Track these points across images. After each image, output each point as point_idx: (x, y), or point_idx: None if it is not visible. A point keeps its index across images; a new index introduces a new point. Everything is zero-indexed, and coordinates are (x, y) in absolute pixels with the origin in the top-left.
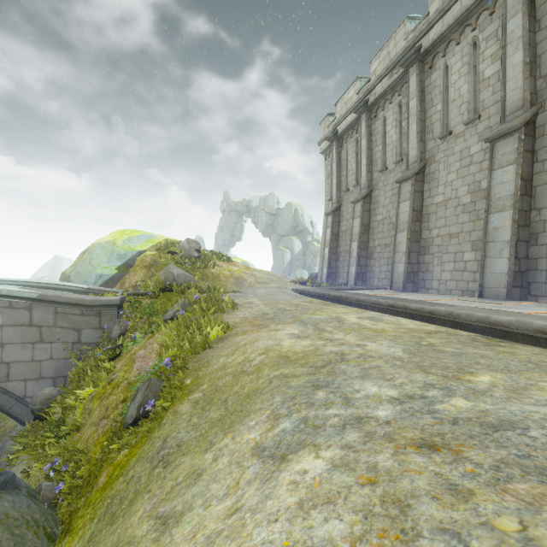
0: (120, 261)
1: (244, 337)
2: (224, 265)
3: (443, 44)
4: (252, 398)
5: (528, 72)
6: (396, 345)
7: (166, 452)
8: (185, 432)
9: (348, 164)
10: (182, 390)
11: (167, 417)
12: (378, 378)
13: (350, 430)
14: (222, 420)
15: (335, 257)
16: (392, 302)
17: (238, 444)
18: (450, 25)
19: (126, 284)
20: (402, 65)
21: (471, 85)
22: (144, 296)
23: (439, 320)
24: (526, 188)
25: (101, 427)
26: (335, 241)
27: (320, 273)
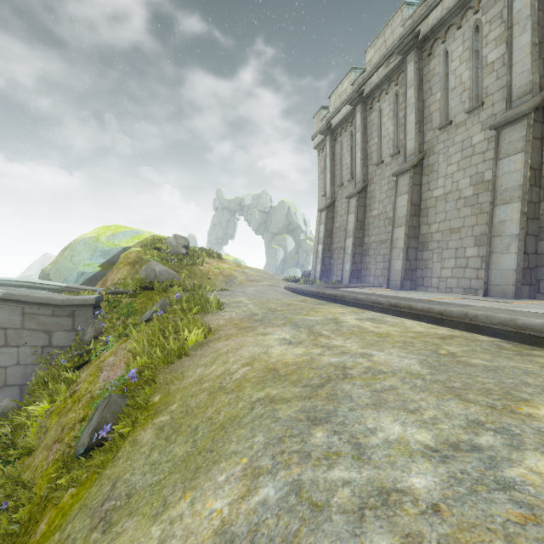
0: (104, 257)
1: (226, 342)
2: (214, 262)
3: (442, 30)
4: (227, 431)
5: (537, 53)
6: (409, 355)
7: (111, 505)
8: (141, 473)
9: (342, 158)
10: (148, 410)
11: (123, 448)
12: (397, 407)
13: (374, 524)
14: (186, 462)
15: (329, 254)
16: (395, 302)
17: (197, 517)
18: (451, 8)
19: (109, 282)
20: (400, 52)
21: (473, 72)
22: (124, 294)
23: (451, 321)
24: (535, 178)
25: (52, 453)
26: (329, 238)
27: (314, 270)
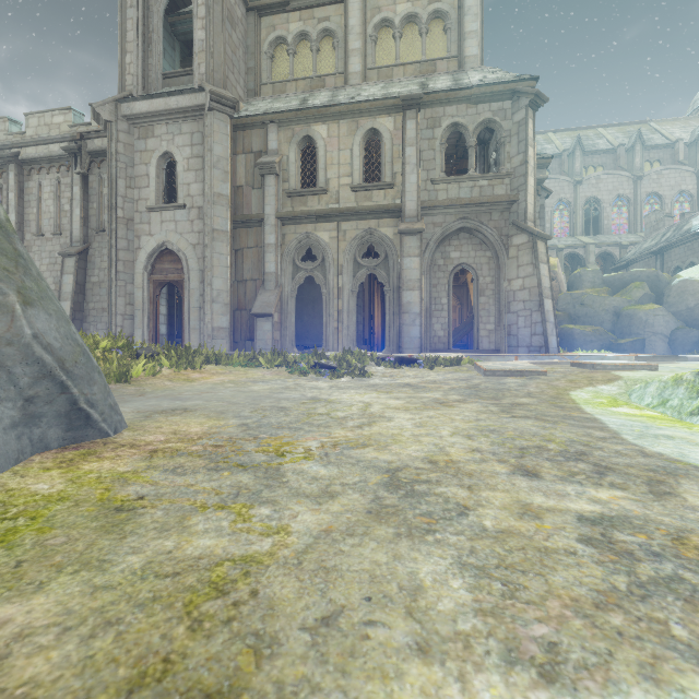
0: None
1: None
2: None
3: (38, 165)
4: None
5: (83, 223)
6: None
7: None
8: None
9: None
10: None
11: None
12: None
13: None
14: None
15: None
16: None
17: None
18: (42, 157)
19: None
20: (2, 158)
21: (57, 209)
22: None
23: None
24: (81, 289)
25: None
26: None
27: None
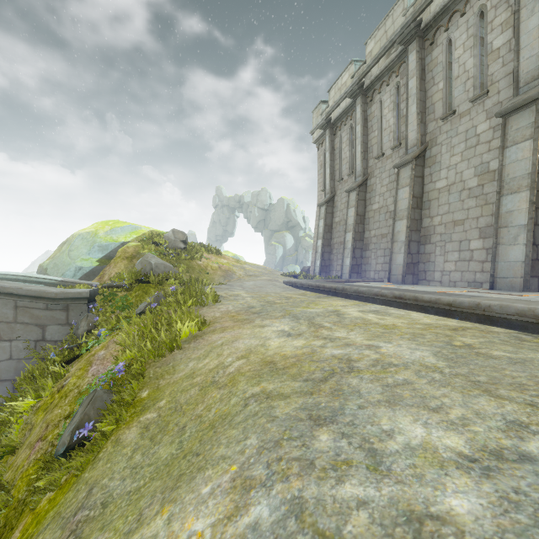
0: (102, 252)
1: (221, 334)
2: (212, 257)
3: (445, 17)
4: (216, 432)
5: None
6: (420, 347)
7: (83, 515)
8: (120, 478)
9: (342, 152)
10: (134, 406)
11: (105, 448)
12: (416, 405)
13: None
14: (169, 467)
15: (328, 250)
16: (399, 293)
17: None
18: None
19: (106, 276)
20: (401, 42)
21: (477, 59)
22: (120, 288)
23: (461, 313)
24: None
25: (34, 453)
26: (328, 233)
27: (313, 266)
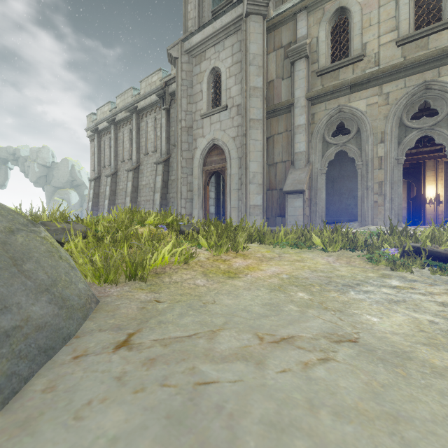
0: None
1: None
2: None
3: (146, 111)
4: None
5: (167, 141)
6: None
7: None
8: None
9: (105, 151)
10: None
11: None
12: None
13: None
14: None
15: (96, 208)
16: None
17: None
18: (147, 105)
19: None
20: (129, 111)
21: (154, 136)
22: None
23: None
24: (165, 185)
25: None
26: (96, 198)
27: None
